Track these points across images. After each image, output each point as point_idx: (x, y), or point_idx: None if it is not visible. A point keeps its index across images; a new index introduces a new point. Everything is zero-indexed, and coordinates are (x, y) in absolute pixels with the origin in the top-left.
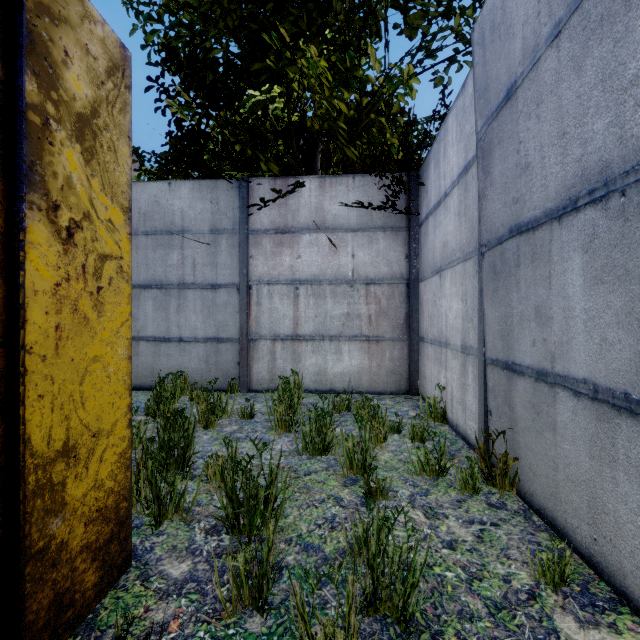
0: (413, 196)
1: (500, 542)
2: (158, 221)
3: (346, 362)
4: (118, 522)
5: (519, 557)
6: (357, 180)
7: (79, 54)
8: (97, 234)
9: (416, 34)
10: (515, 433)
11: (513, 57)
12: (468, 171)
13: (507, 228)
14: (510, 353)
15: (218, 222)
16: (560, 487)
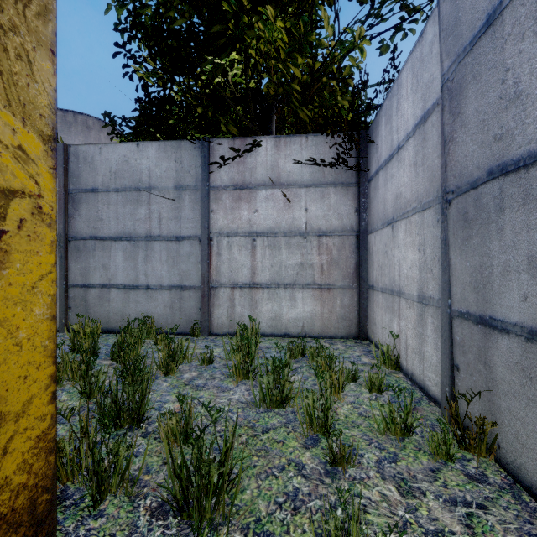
0: (362, 153)
1: (496, 535)
2: (127, 179)
3: (300, 308)
4: (34, 522)
5: None
6: (310, 139)
7: None
8: None
9: None
10: (493, 395)
11: None
12: (427, 120)
13: (485, 170)
14: (487, 307)
15: (182, 179)
16: None
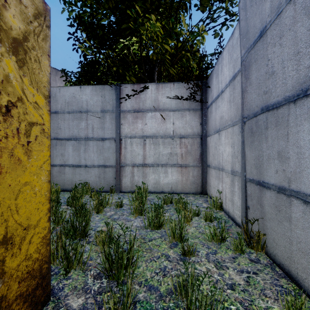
0: (204, 93)
1: (259, 285)
2: (74, 106)
3: (170, 177)
4: (41, 277)
5: (272, 295)
6: (175, 85)
7: (14, 2)
8: (27, 110)
9: (206, 9)
10: (264, 220)
11: (264, 13)
12: (235, 78)
13: (260, 108)
14: (261, 176)
15: (105, 106)
16: (294, 254)
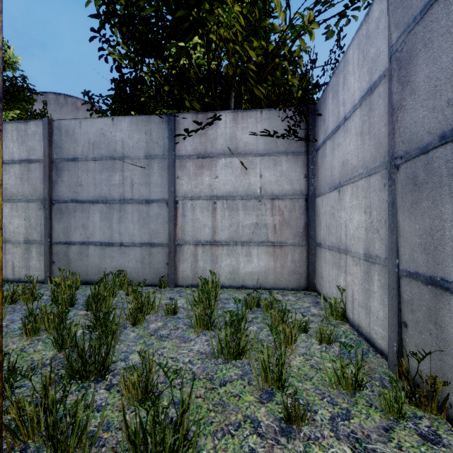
0: (311, 126)
1: None
2: (104, 149)
3: (255, 263)
4: None
5: None
6: (264, 113)
7: None
8: None
9: None
10: (445, 355)
11: None
12: (373, 91)
13: (437, 135)
14: (439, 269)
15: (151, 149)
16: None
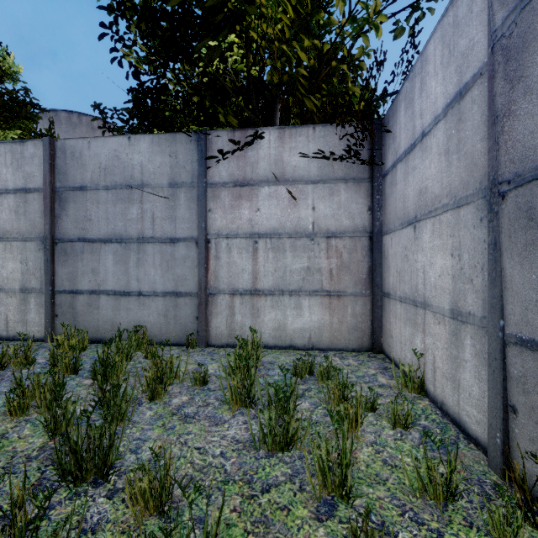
0: (376, 145)
1: None
2: (118, 175)
3: (306, 317)
4: None
5: None
6: (317, 130)
7: None
8: None
9: None
10: None
11: None
12: (464, 96)
13: None
14: None
15: (177, 176)
16: None
